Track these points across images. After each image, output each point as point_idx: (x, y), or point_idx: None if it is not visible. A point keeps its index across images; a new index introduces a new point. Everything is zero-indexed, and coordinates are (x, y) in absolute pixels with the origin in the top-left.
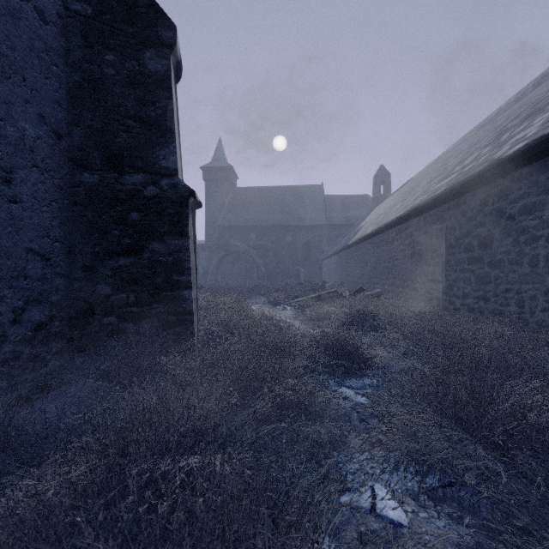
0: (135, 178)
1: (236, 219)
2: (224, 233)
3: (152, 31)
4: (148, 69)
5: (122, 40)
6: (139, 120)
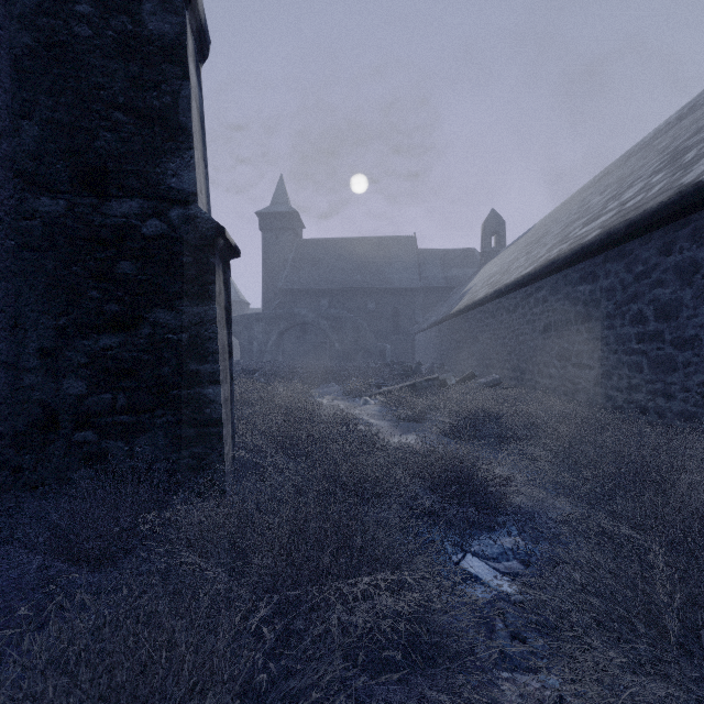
0: (126, 206)
1: (302, 280)
2: (286, 299)
3: None
4: (148, 29)
5: None
6: (133, 112)
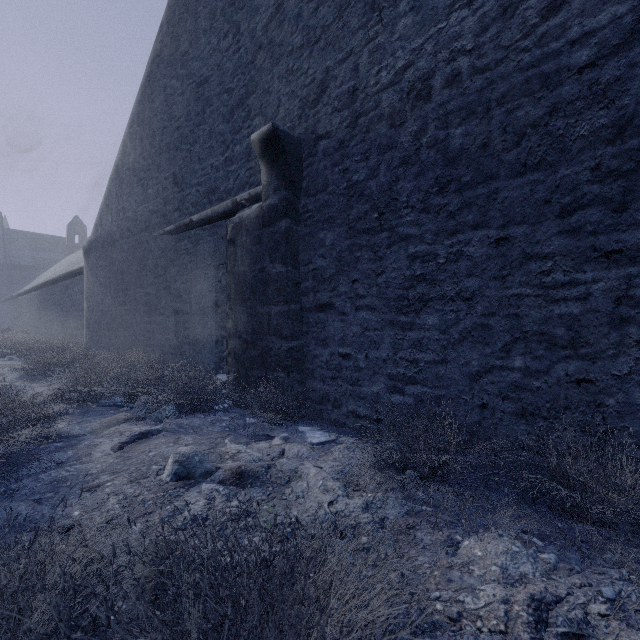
0: None
1: None
2: None
3: None
4: None
5: None
6: None
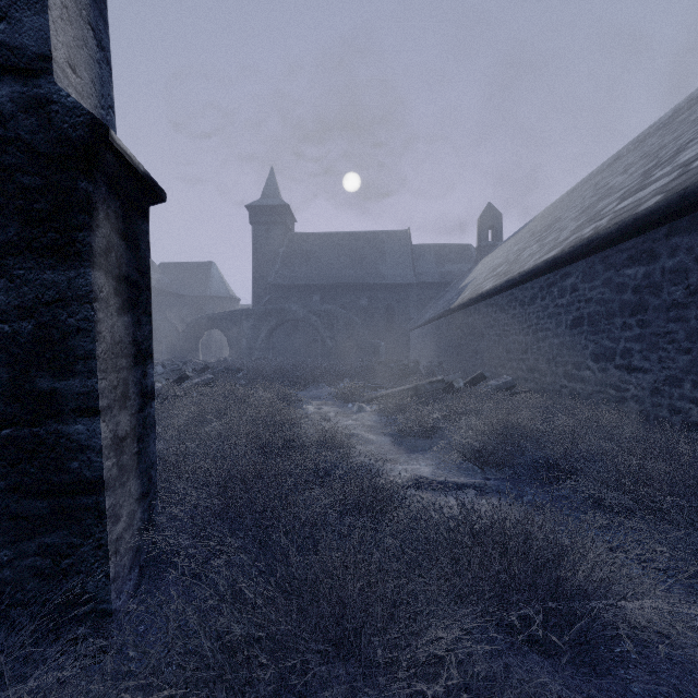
0: None
1: (293, 275)
2: (277, 295)
3: None
4: None
5: None
6: None
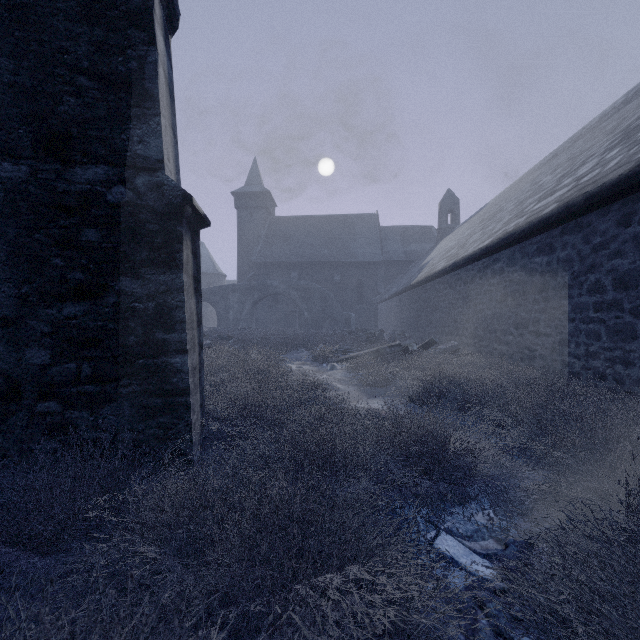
0: (91, 173)
1: (274, 254)
2: (259, 271)
3: None
4: None
5: None
6: (98, 77)
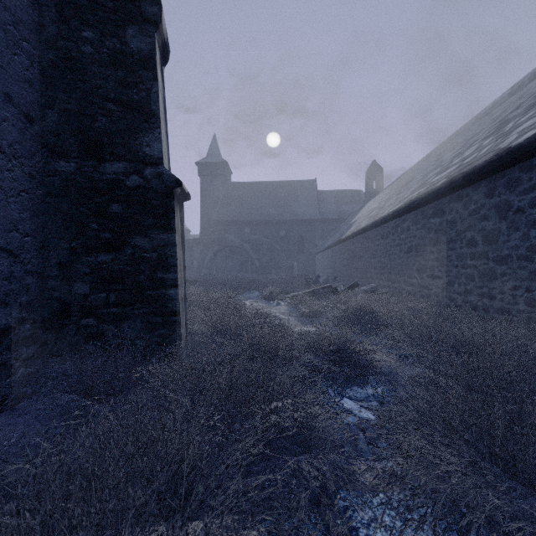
0: (115, 167)
1: (230, 213)
2: (218, 228)
3: (134, 6)
4: (131, 47)
5: (101, 16)
6: (120, 103)
